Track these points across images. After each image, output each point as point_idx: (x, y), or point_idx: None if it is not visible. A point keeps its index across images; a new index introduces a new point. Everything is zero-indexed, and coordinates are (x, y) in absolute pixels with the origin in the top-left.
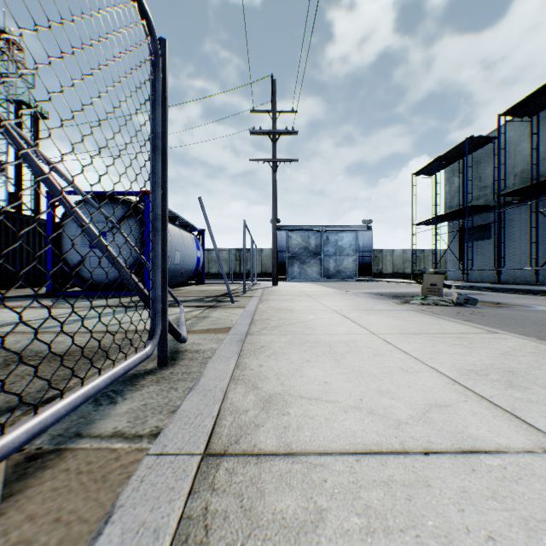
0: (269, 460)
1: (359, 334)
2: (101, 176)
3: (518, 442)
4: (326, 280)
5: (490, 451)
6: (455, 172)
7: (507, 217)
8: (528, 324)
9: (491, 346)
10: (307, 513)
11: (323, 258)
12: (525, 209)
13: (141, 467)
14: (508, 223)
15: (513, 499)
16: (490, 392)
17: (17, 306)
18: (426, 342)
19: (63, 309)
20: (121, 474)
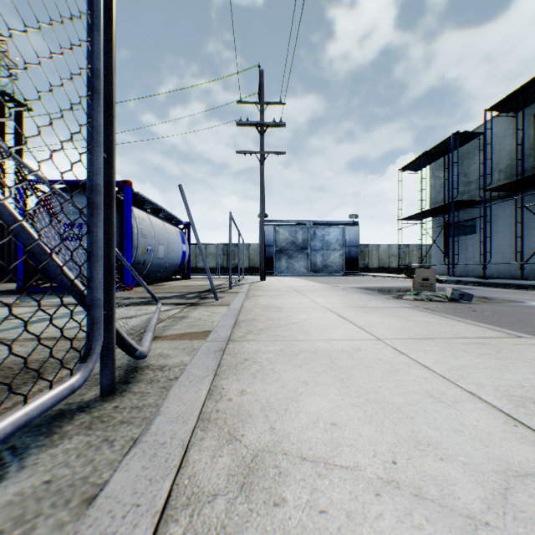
0: None
1: (362, 340)
2: None
3: None
4: (313, 274)
5: None
6: (441, 168)
7: (491, 213)
8: None
9: (526, 357)
10: None
11: (310, 252)
12: (509, 204)
13: None
14: (493, 218)
15: None
16: None
17: None
18: (444, 351)
19: (25, 307)
20: None
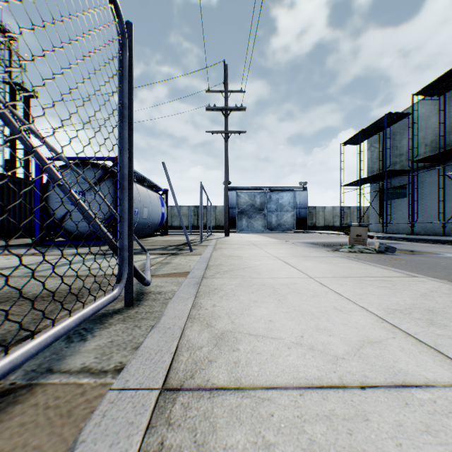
0: (220, 394)
1: (298, 278)
2: (72, 138)
3: (444, 376)
4: (269, 231)
5: (420, 385)
6: (376, 142)
7: (419, 180)
8: (439, 269)
9: (411, 288)
10: (256, 448)
11: (267, 213)
12: (434, 173)
13: (104, 401)
14: (420, 185)
15: (445, 433)
16: (415, 330)
17: (9, 254)
18: (355, 284)
19: (48, 256)
20: (85, 409)
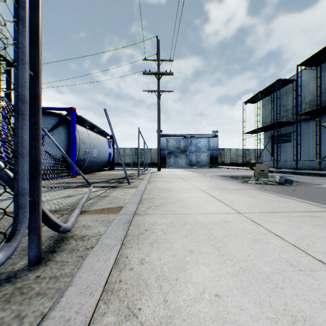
0: None
1: (228, 214)
2: None
3: None
4: (190, 167)
5: None
6: (269, 102)
7: (300, 129)
8: None
9: None
10: None
11: (188, 153)
12: (312, 124)
13: None
14: (302, 133)
15: None
16: None
17: None
18: (288, 222)
19: (2, 189)
20: None
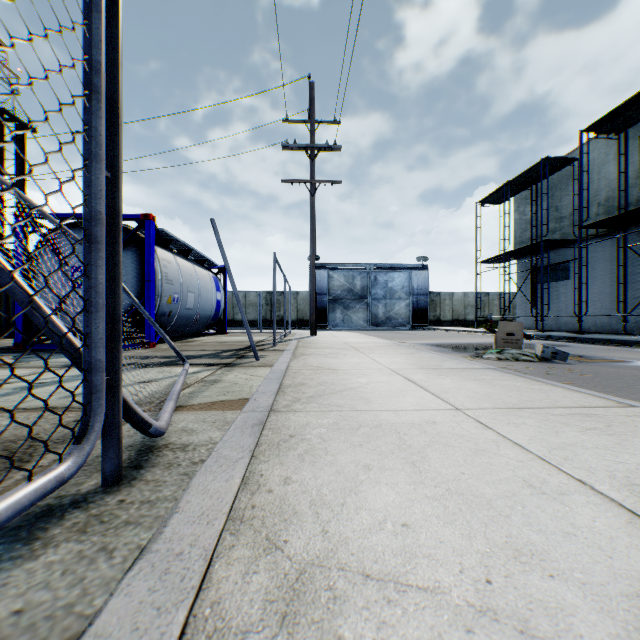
0: None
1: (437, 410)
2: None
3: None
4: (374, 328)
5: None
6: (527, 201)
7: (588, 254)
8: None
9: None
10: None
11: (371, 302)
12: (610, 244)
13: None
14: (590, 261)
15: None
16: None
17: None
18: (541, 424)
19: (21, 369)
20: None
